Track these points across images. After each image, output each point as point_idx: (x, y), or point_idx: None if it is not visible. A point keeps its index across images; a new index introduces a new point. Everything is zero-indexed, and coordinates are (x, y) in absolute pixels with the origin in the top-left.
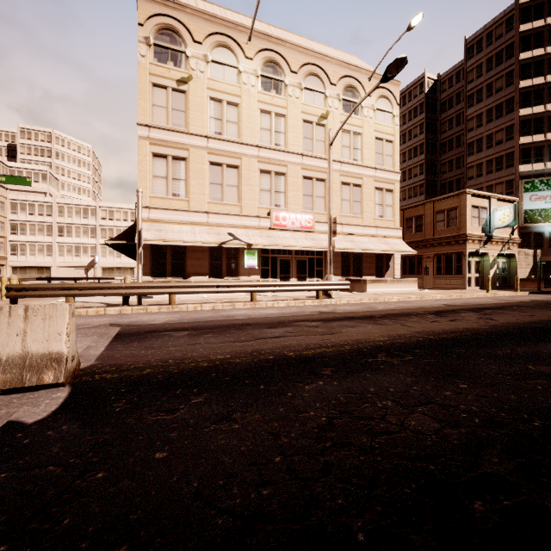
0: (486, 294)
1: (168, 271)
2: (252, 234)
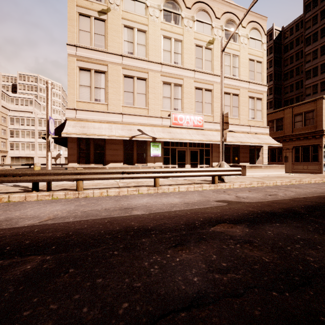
0: None
1: (91, 159)
2: (156, 130)
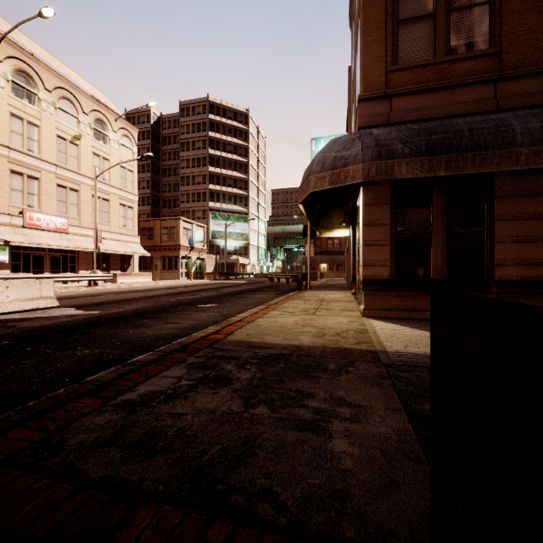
0: (190, 281)
1: None
2: (5, 231)
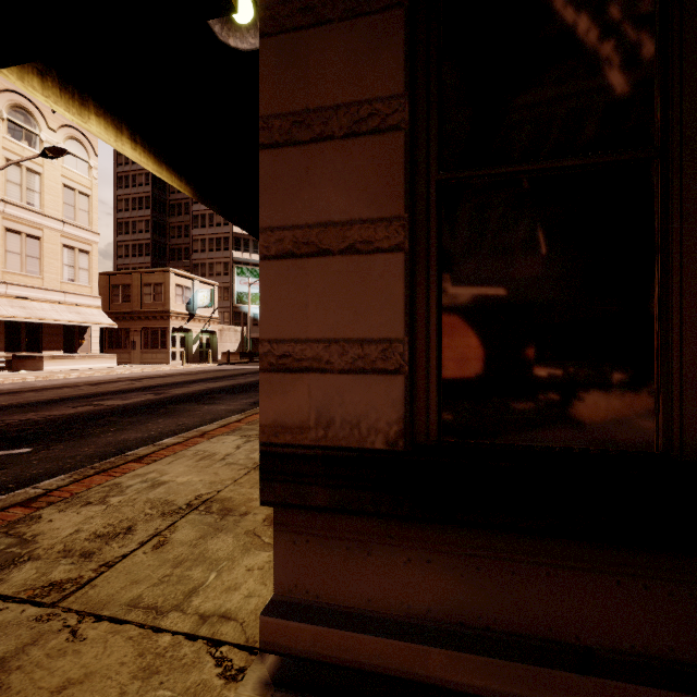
0: (180, 366)
1: None
2: None
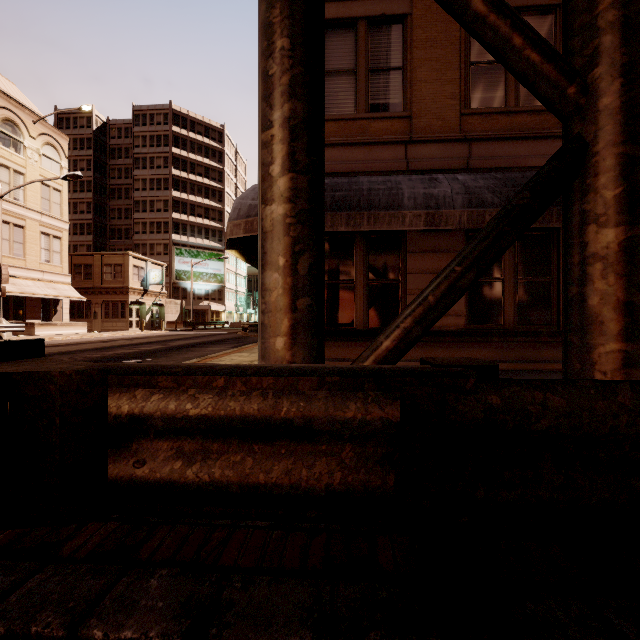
0: (142, 332)
1: None
2: None
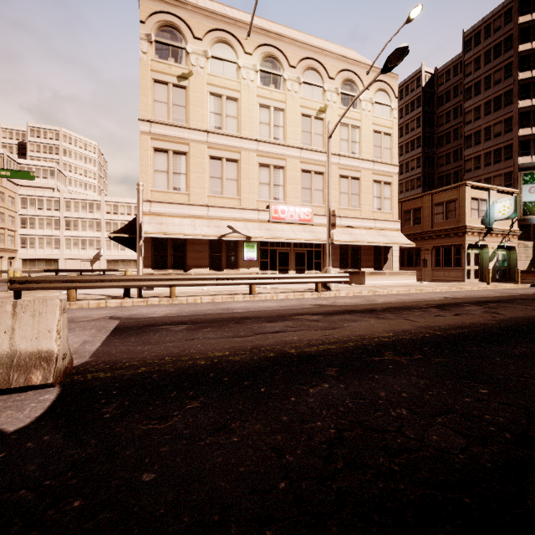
0: (487, 286)
1: (169, 264)
2: (251, 227)
